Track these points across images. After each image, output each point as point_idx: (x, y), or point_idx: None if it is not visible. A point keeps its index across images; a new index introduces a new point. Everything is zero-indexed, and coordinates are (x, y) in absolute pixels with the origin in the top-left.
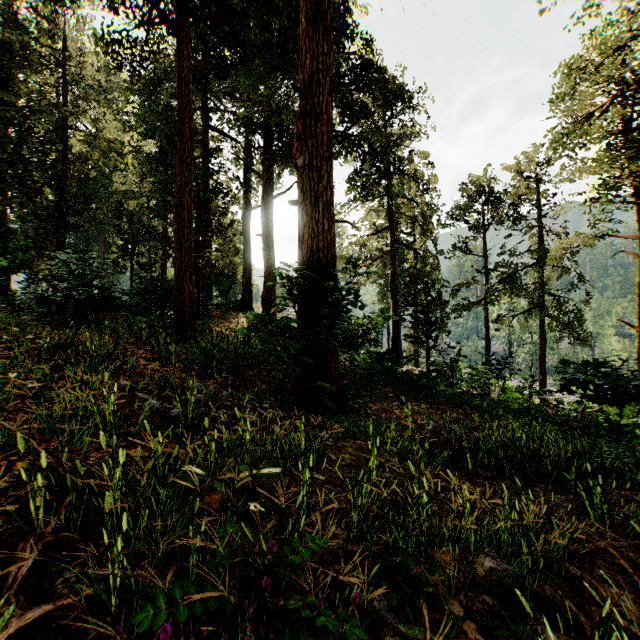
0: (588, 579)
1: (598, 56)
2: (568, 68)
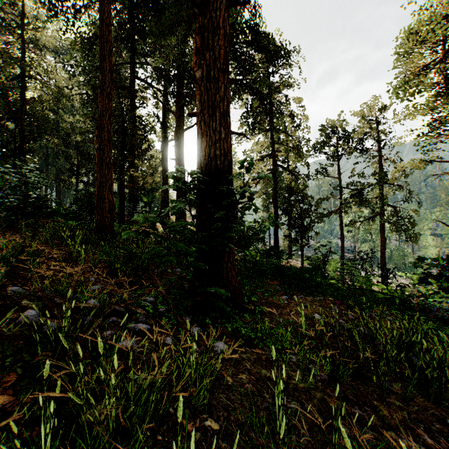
0: None
1: (433, 21)
2: (410, 30)
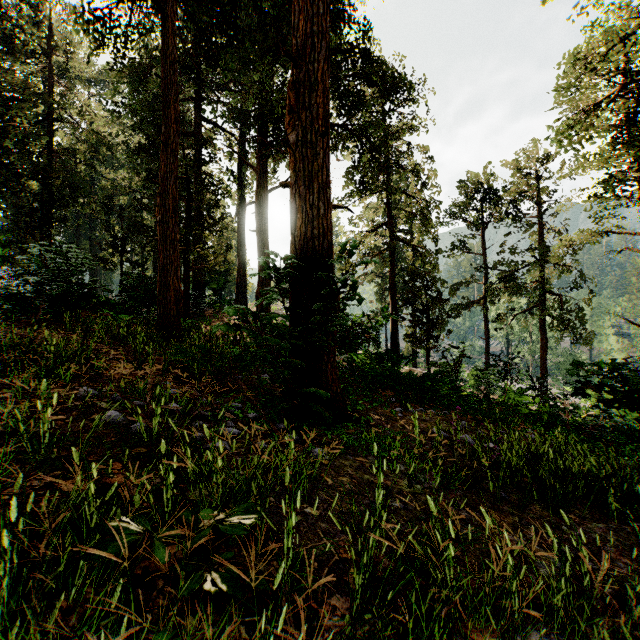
0: None
1: (606, 44)
2: (575, 56)
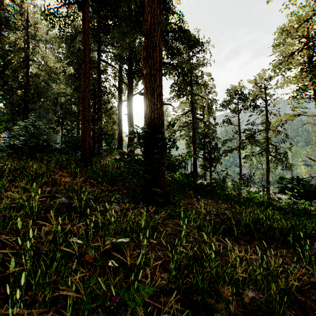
0: (309, 303)
1: (297, 24)
2: (282, 30)
